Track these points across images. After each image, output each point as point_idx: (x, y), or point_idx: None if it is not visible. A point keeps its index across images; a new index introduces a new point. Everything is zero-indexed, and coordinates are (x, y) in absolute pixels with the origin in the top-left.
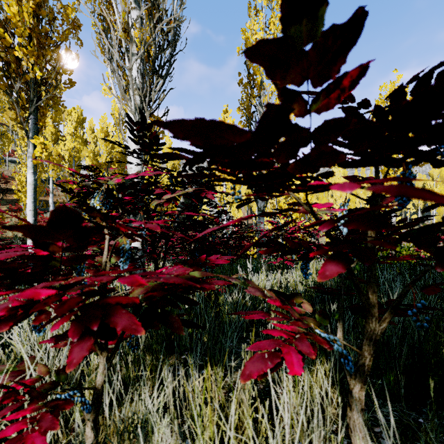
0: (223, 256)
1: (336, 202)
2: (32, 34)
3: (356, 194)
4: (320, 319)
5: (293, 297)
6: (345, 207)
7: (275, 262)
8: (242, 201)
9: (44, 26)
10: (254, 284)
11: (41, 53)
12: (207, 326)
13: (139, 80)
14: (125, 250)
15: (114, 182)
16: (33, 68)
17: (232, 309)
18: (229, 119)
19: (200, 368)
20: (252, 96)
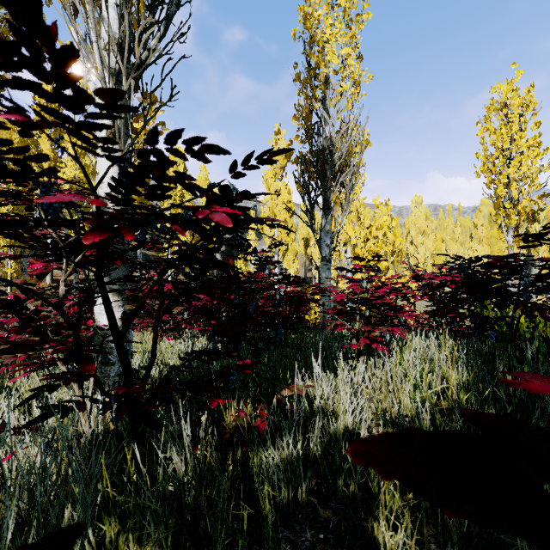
0: None
1: (417, 250)
2: None
3: (441, 240)
4: None
5: None
6: None
7: (356, 345)
8: None
9: None
10: None
11: None
12: None
13: (118, 26)
14: None
15: None
16: None
17: (281, 476)
18: (283, 142)
19: None
20: (313, 97)
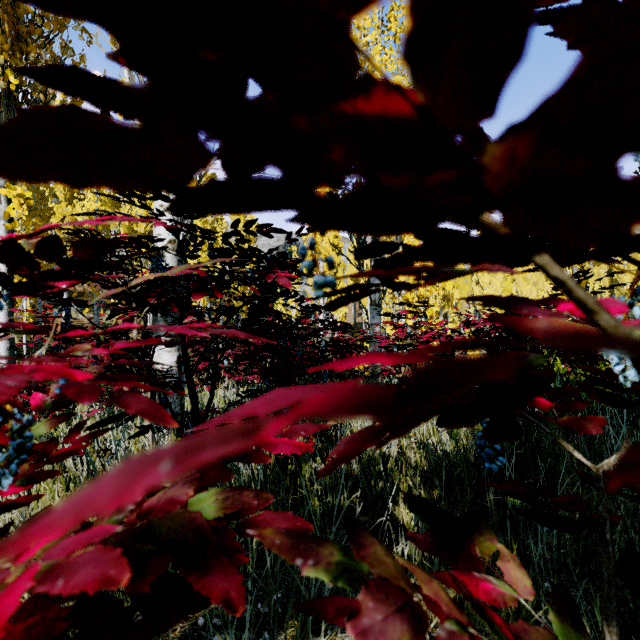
0: (297, 425)
1: (483, 291)
2: (1, 15)
3: (512, 280)
4: (569, 636)
5: (470, 536)
6: (636, 308)
7: None
8: (340, 292)
9: (22, 4)
10: (379, 559)
11: (18, 49)
12: (268, 563)
13: None
14: (10, 431)
15: (27, 245)
16: (4, 72)
17: (327, 485)
18: None
19: (260, 624)
20: None
